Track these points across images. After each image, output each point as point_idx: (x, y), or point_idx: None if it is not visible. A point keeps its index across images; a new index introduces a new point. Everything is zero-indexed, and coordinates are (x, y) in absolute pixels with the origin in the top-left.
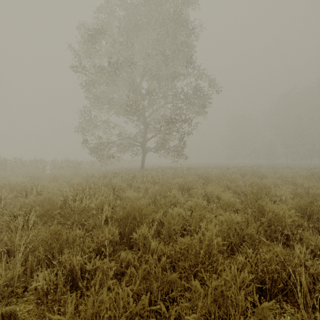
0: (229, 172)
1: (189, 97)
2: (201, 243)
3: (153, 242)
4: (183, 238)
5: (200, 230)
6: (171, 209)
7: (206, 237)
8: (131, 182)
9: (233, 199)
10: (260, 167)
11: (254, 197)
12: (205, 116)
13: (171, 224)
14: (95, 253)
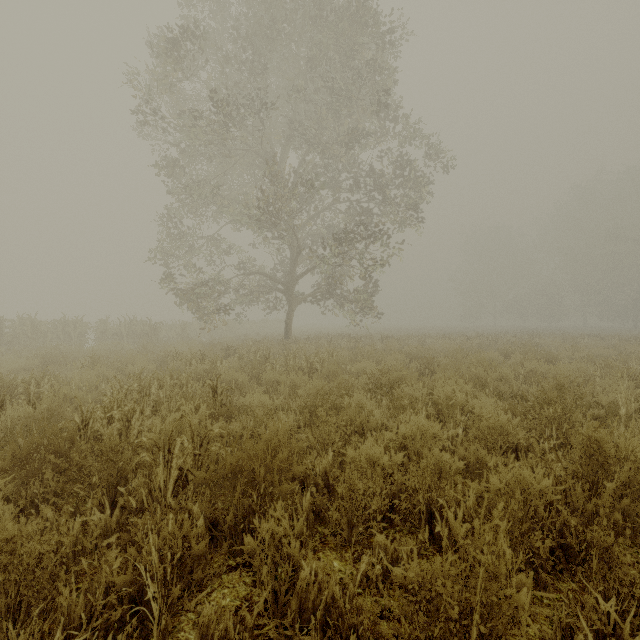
0: (471, 347)
1: (386, 186)
2: (437, 546)
3: (305, 569)
4: (386, 527)
5: (435, 510)
6: (353, 447)
7: (480, 577)
8: (261, 370)
9: (505, 417)
10: (536, 336)
11: (556, 412)
12: (419, 227)
13: (354, 492)
14: (129, 600)
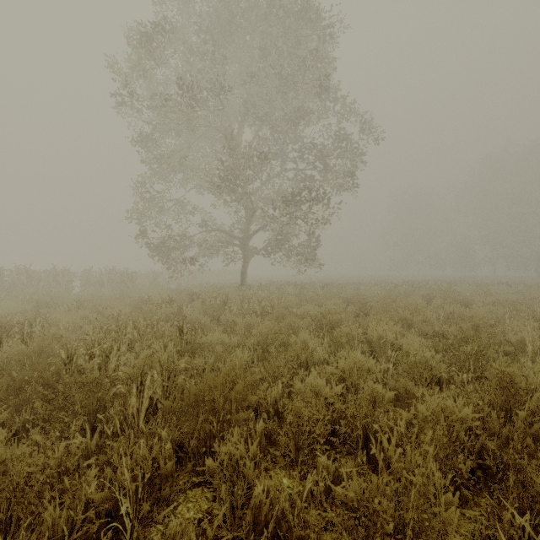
0: (399, 293)
1: (327, 157)
2: (372, 465)
3: (259, 488)
4: (328, 449)
5: (370, 434)
6: (299, 379)
7: (412, 496)
8: (220, 312)
9: (429, 354)
10: (454, 283)
11: (473, 349)
12: (355, 191)
13: (301, 419)
14: (106, 514)
